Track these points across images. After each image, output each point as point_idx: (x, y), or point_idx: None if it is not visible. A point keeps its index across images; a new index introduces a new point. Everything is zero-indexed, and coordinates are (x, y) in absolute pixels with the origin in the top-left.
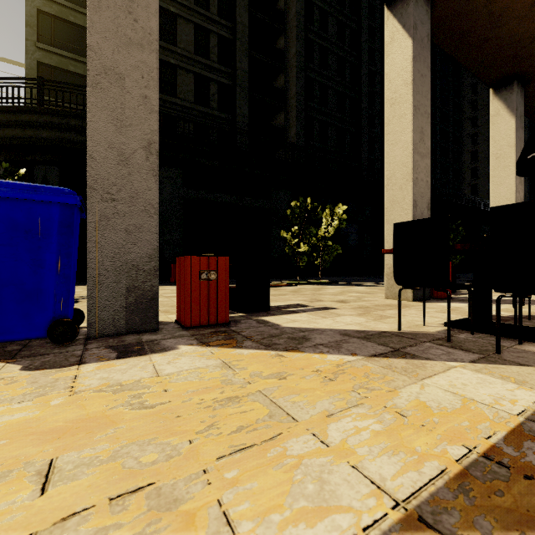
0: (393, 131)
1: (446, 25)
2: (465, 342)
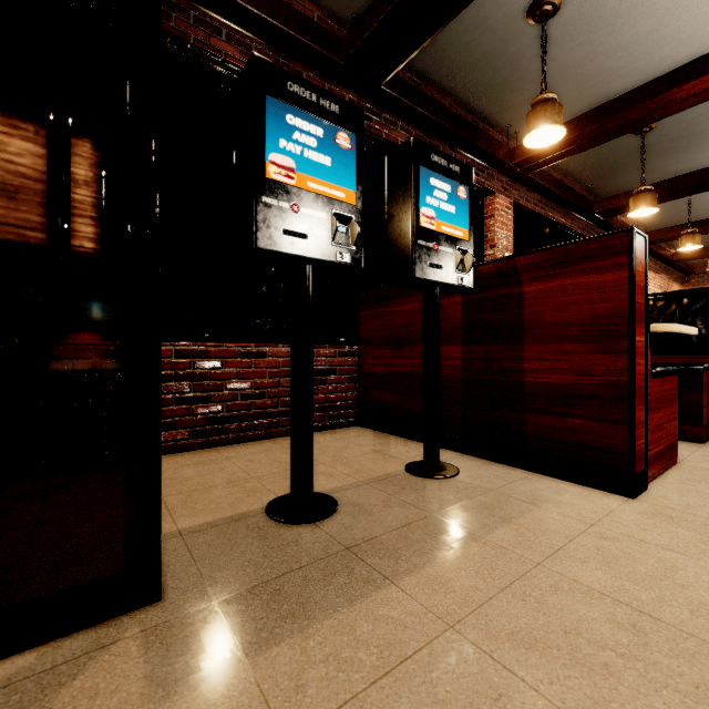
0: None
1: None
2: None
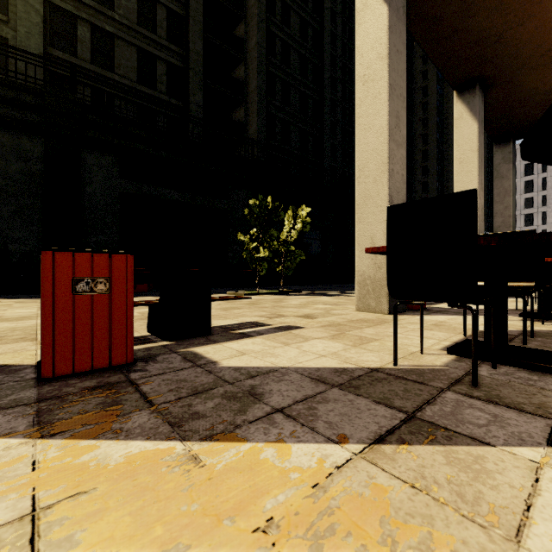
0: (366, 114)
1: (419, 6)
2: (497, 386)
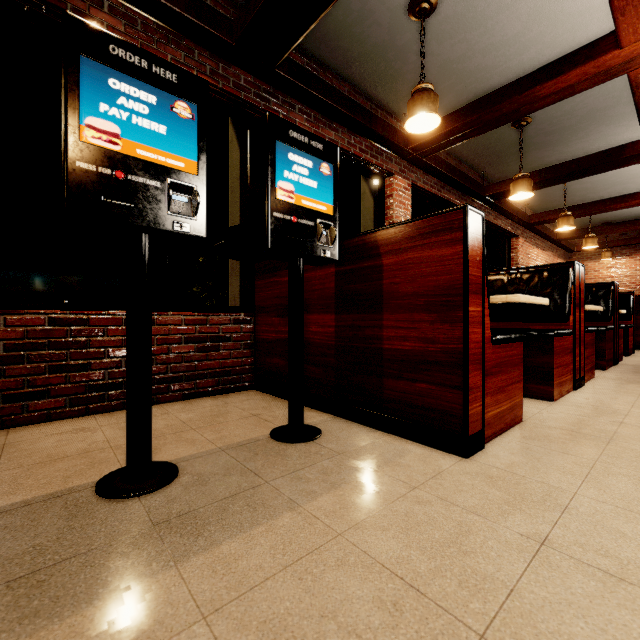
0: (232, 213)
1: None
2: None
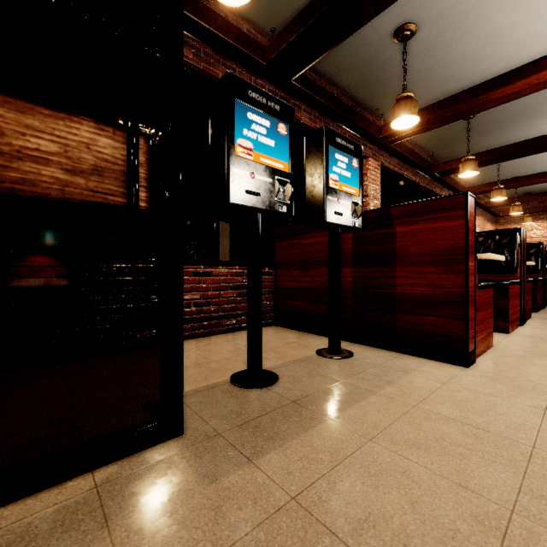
0: None
1: None
2: None
